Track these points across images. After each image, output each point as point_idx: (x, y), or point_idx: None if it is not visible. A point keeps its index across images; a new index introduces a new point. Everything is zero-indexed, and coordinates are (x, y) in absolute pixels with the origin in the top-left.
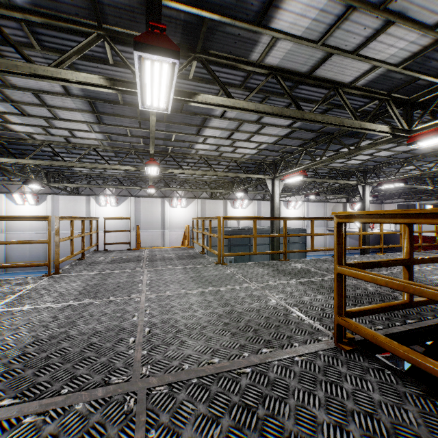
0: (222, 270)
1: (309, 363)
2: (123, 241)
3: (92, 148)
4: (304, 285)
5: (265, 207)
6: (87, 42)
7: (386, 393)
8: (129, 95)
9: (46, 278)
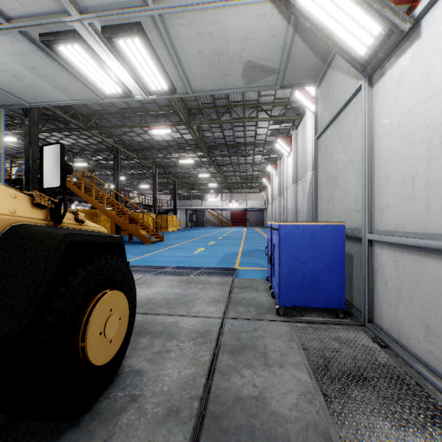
0: None
1: None
2: None
3: None
4: None
5: None
6: None
7: None
8: None
9: None
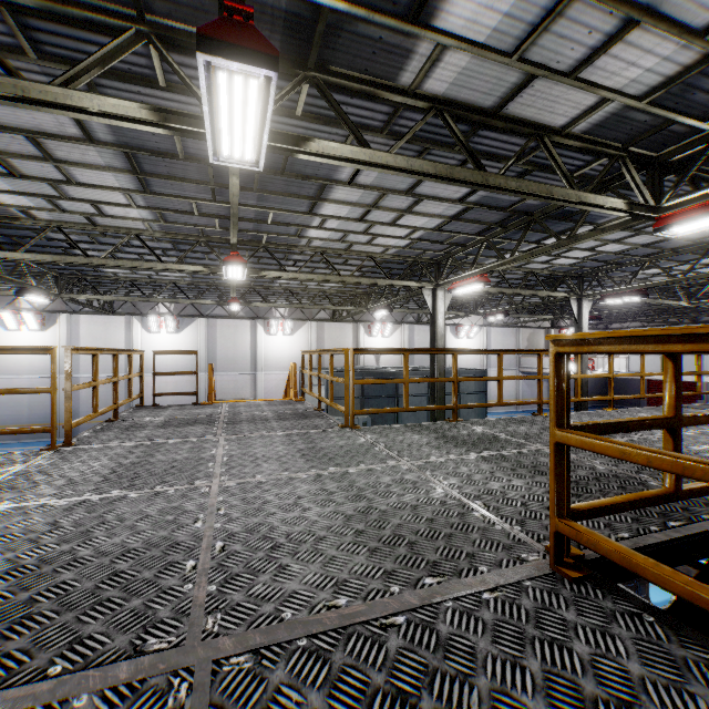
0: (352, 438)
1: (509, 604)
2: (188, 390)
3: (134, 234)
4: (489, 463)
5: (420, 335)
6: (119, 45)
7: (651, 661)
8: (195, 143)
9: (47, 454)
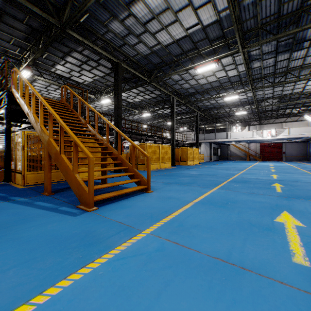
0: None
1: None
2: None
3: None
4: None
5: None
6: (1, 56)
7: None
8: None
9: None
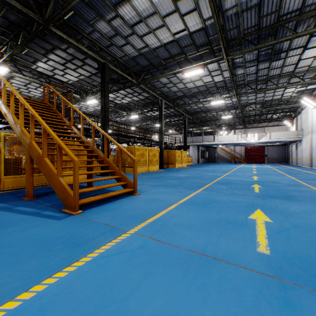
0: None
1: None
2: None
3: None
4: None
5: None
6: None
7: None
8: None
9: None
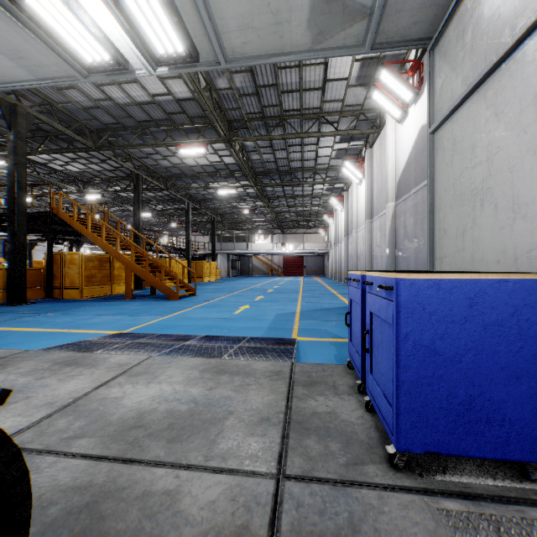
0: None
1: None
2: None
3: None
4: None
5: None
6: None
7: None
8: None
9: None
